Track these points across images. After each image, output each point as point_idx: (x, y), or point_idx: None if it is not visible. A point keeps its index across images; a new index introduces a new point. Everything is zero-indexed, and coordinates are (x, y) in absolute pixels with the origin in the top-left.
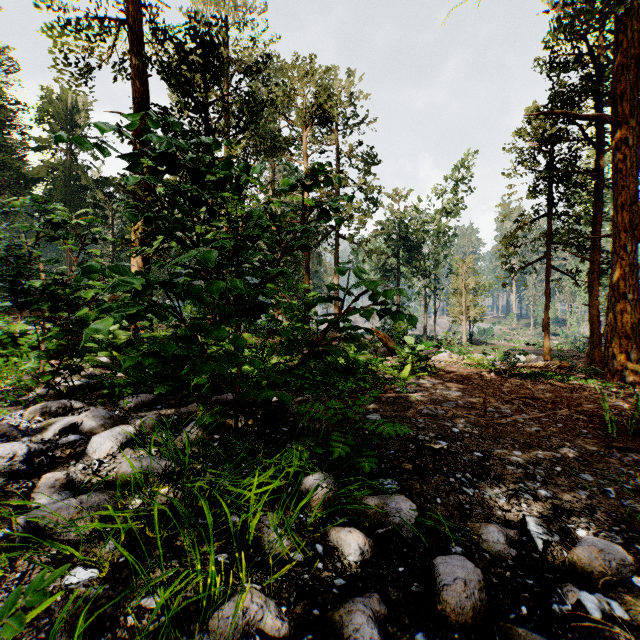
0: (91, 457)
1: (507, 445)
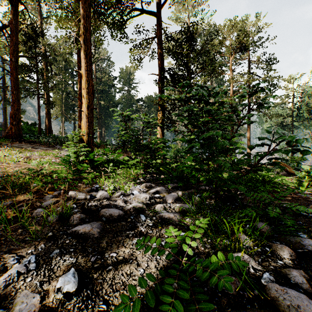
0: (166, 202)
1: None
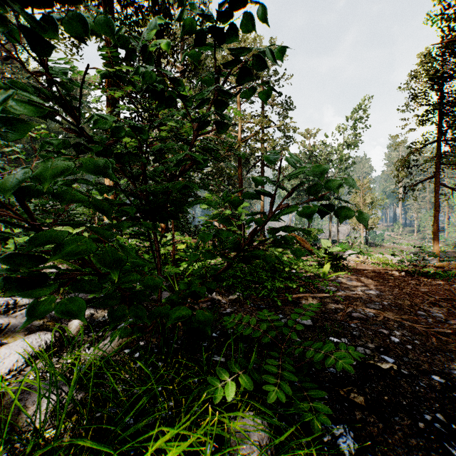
0: None
1: None
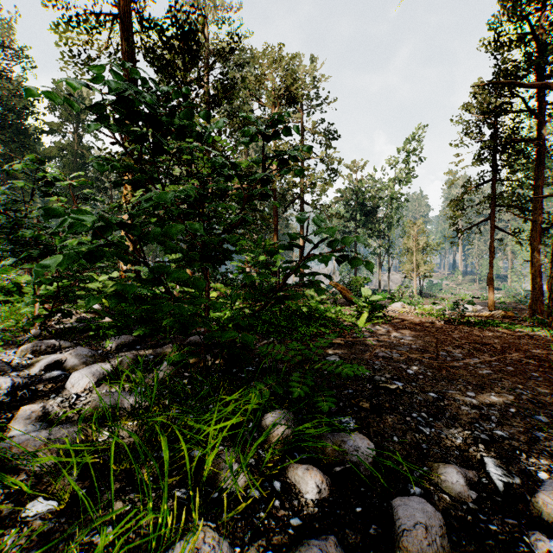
0: (70, 391)
1: (460, 386)
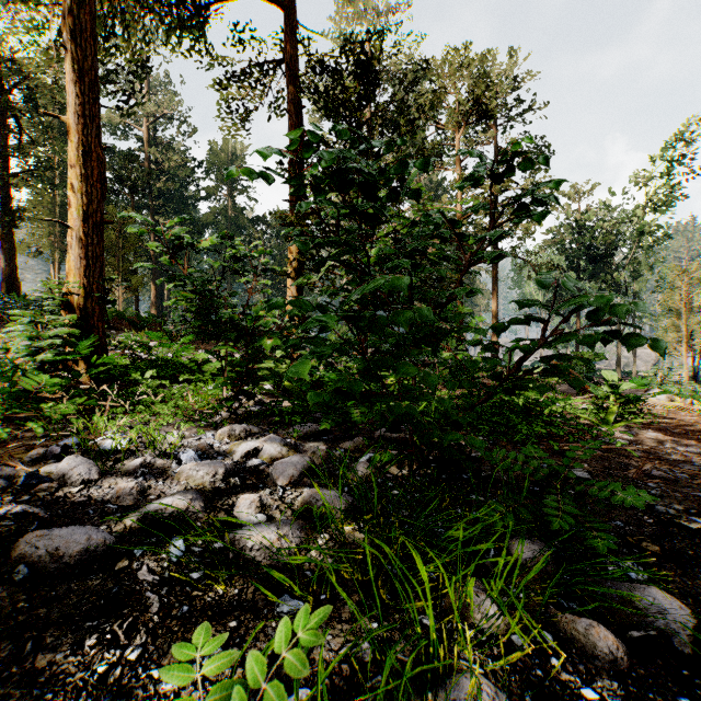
0: (275, 483)
1: None
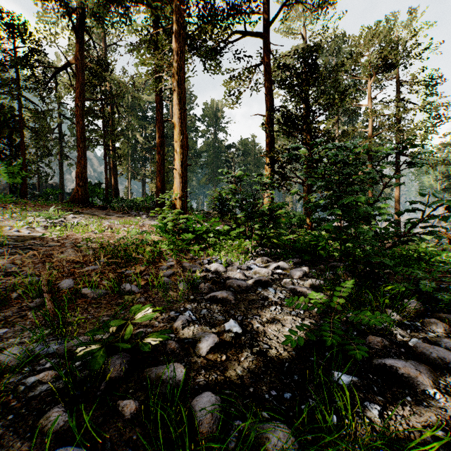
0: (292, 278)
1: None
